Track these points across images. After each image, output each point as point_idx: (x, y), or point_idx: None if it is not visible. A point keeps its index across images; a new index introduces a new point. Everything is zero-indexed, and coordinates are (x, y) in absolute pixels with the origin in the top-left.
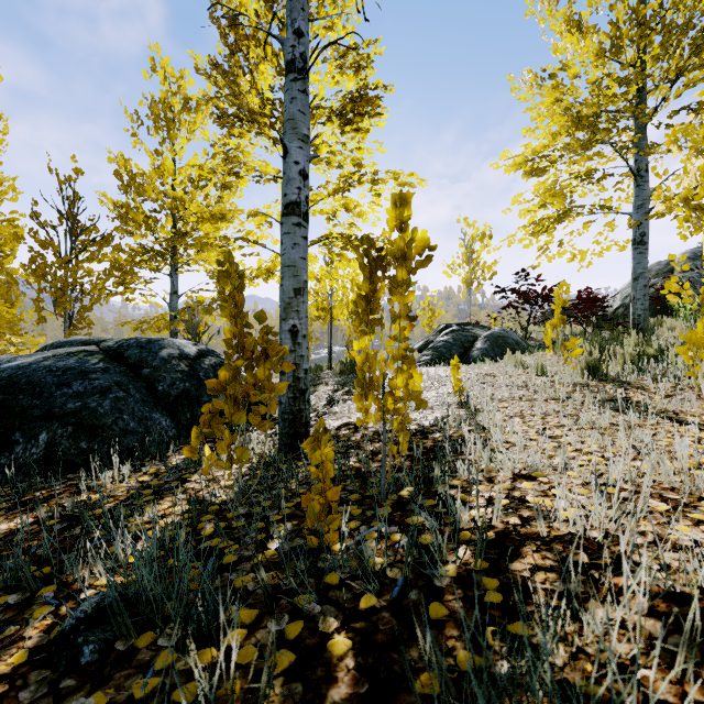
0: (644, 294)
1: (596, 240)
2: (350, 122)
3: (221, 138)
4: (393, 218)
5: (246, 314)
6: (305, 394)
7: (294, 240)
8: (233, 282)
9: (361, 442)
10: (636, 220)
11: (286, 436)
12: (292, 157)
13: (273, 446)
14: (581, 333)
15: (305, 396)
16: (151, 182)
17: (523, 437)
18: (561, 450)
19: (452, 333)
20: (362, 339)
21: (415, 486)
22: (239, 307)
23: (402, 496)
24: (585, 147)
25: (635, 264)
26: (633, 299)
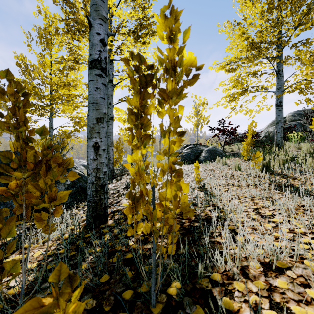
0: (281, 130)
1: (257, 105)
2: (139, 37)
3: (67, 39)
4: (162, 25)
5: (32, 129)
6: (104, 188)
7: (96, 85)
8: (13, 98)
9: (141, 221)
10: (279, 94)
11: (90, 217)
12: (94, 30)
13: (79, 225)
14: (251, 149)
15: (104, 189)
16: (38, 70)
17: (246, 216)
18: (296, 241)
19: (190, 148)
20: (135, 152)
21: (182, 288)
22: (19, 122)
23: (170, 296)
24: (256, 57)
25: (277, 116)
26: (276, 133)
